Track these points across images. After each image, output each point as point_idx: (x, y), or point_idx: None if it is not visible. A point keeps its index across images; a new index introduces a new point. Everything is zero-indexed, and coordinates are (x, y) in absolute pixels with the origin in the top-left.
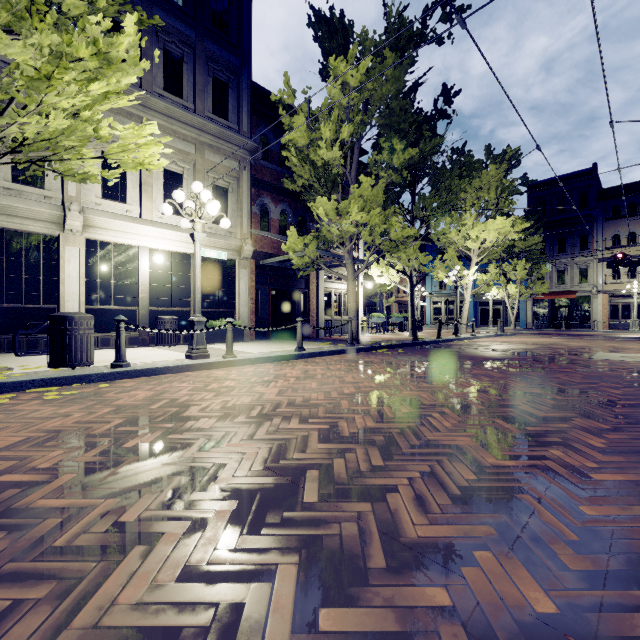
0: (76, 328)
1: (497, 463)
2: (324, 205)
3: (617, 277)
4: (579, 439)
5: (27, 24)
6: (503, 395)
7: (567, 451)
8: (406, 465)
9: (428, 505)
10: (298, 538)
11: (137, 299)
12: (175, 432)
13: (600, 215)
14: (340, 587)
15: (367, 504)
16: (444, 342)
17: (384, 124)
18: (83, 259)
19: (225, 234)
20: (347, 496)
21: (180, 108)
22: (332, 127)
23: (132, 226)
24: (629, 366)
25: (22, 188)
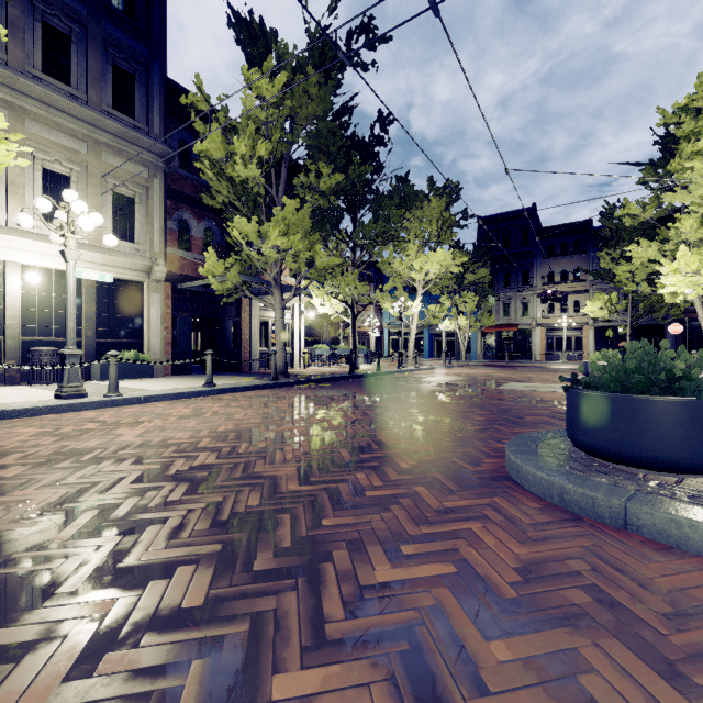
0: None
1: (295, 489)
2: (244, 226)
3: (552, 312)
4: (396, 462)
5: None
6: (377, 426)
7: (372, 473)
8: (202, 498)
9: (183, 532)
10: (6, 576)
11: (2, 326)
12: None
13: (539, 252)
14: (7, 614)
15: (119, 537)
16: (383, 375)
17: (312, 145)
18: None
19: (130, 251)
20: (106, 532)
21: (65, 97)
22: (248, 142)
23: None
24: (520, 395)
25: None
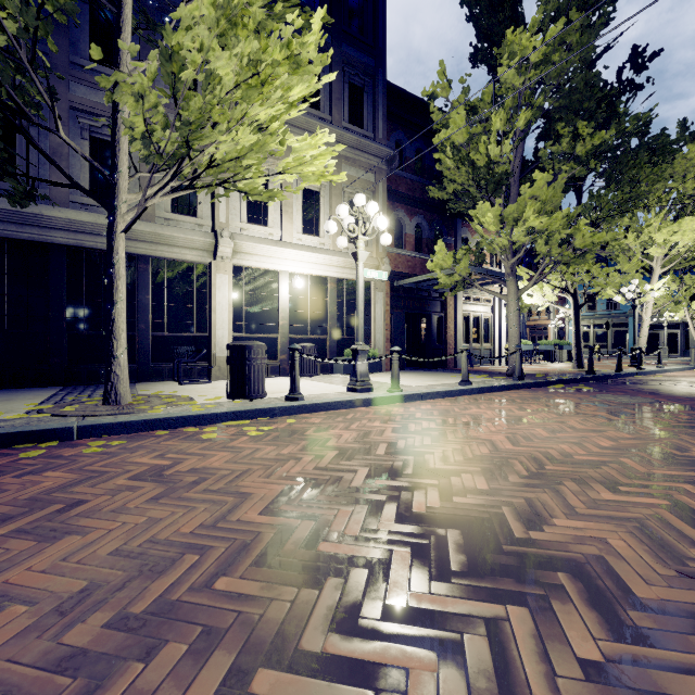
0: (254, 357)
1: None
2: (485, 212)
3: None
4: None
5: (231, 34)
6: None
7: None
8: None
9: None
10: None
11: (278, 326)
12: (453, 493)
13: None
14: None
15: None
16: (628, 376)
17: (561, 106)
18: (231, 286)
19: None
20: None
21: (319, 120)
22: (503, 116)
23: (275, 250)
24: None
25: (179, 218)
